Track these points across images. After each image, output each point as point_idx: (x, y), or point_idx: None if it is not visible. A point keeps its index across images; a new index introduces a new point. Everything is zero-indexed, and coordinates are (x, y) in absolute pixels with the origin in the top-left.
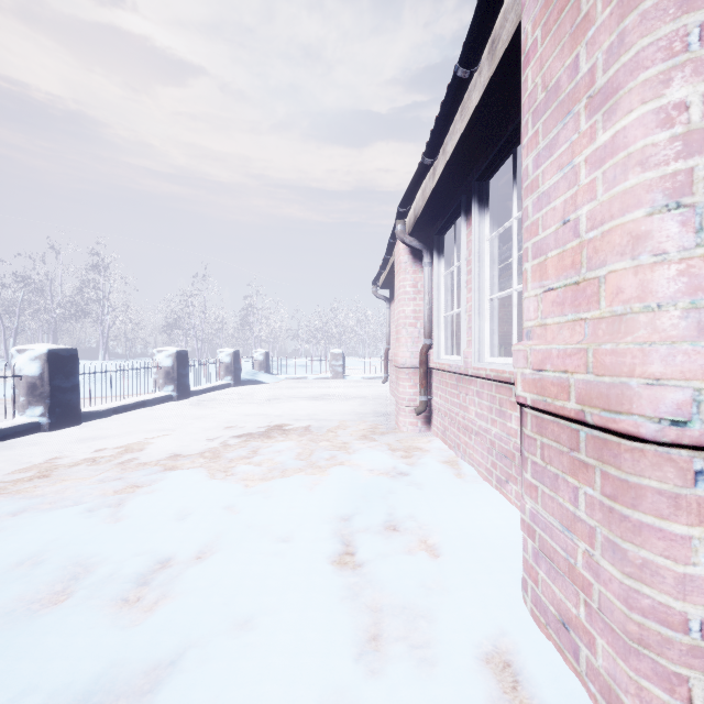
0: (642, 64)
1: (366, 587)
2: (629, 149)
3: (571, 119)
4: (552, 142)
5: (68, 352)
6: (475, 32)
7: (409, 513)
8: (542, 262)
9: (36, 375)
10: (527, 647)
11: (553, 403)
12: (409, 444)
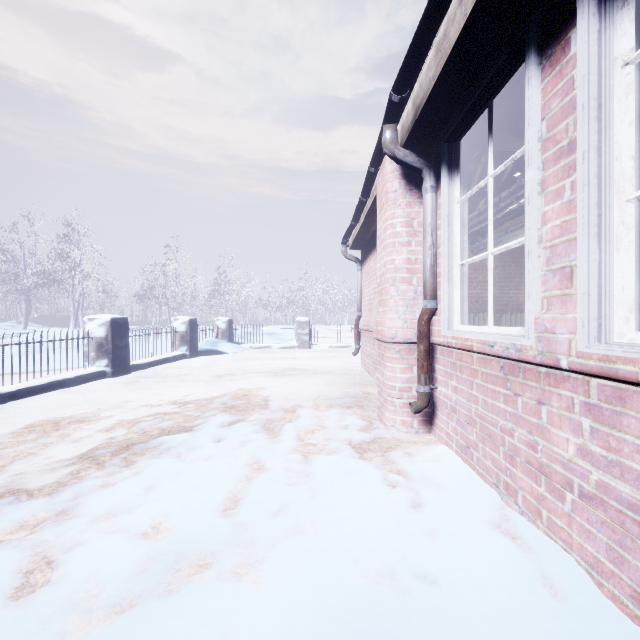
0: None
1: None
2: None
3: None
4: None
5: None
6: None
7: None
8: None
9: None
10: None
11: None
12: (410, 469)
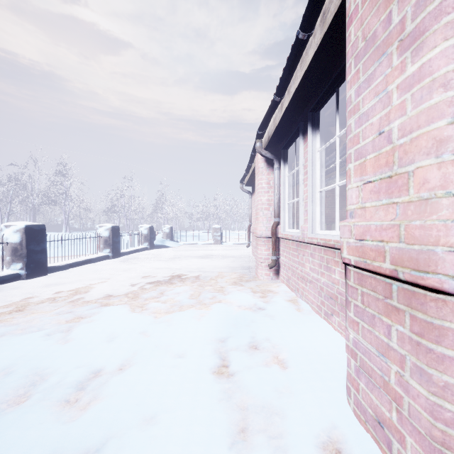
0: (445, 10)
1: (237, 392)
2: (434, 75)
3: (385, 58)
4: (370, 76)
5: (39, 227)
6: (312, 6)
7: (266, 336)
8: (362, 163)
9: (17, 242)
10: (352, 438)
11: (372, 263)
12: (265, 288)
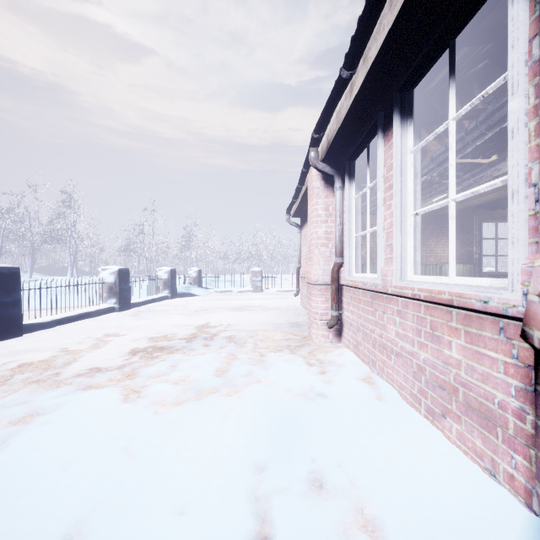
0: None
1: None
2: None
3: None
4: None
5: (9, 270)
6: None
7: (336, 458)
8: None
9: None
10: None
11: None
12: (323, 358)
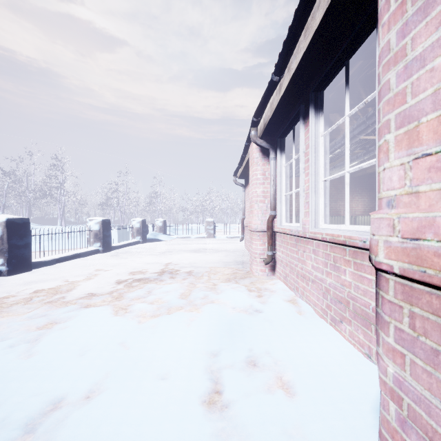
0: None
1: (233, 435)
2: None
3: None
4: (429, 1)
5: (22, 220)
6: None
7: (265, 349)
8: (412, 129)
9: None
10: None
11: (438, 275)
12: (261, 286)
